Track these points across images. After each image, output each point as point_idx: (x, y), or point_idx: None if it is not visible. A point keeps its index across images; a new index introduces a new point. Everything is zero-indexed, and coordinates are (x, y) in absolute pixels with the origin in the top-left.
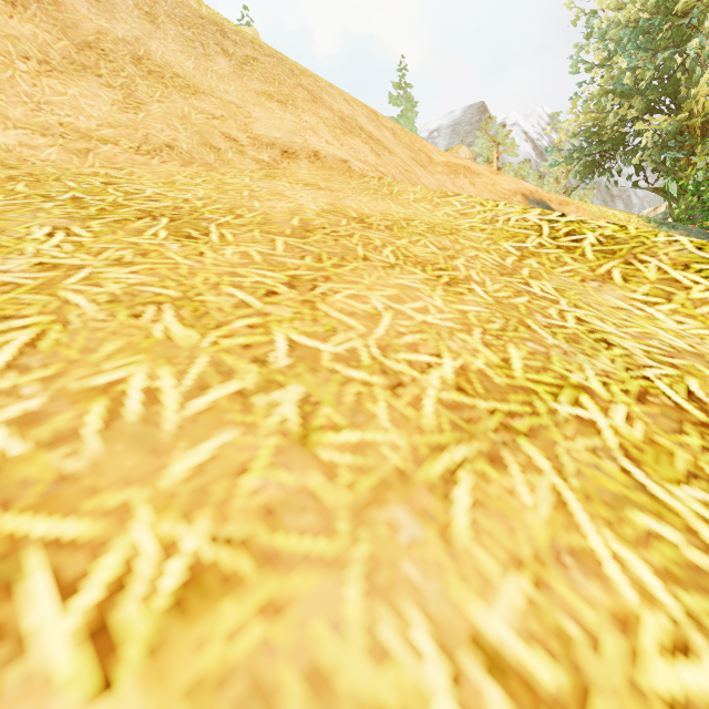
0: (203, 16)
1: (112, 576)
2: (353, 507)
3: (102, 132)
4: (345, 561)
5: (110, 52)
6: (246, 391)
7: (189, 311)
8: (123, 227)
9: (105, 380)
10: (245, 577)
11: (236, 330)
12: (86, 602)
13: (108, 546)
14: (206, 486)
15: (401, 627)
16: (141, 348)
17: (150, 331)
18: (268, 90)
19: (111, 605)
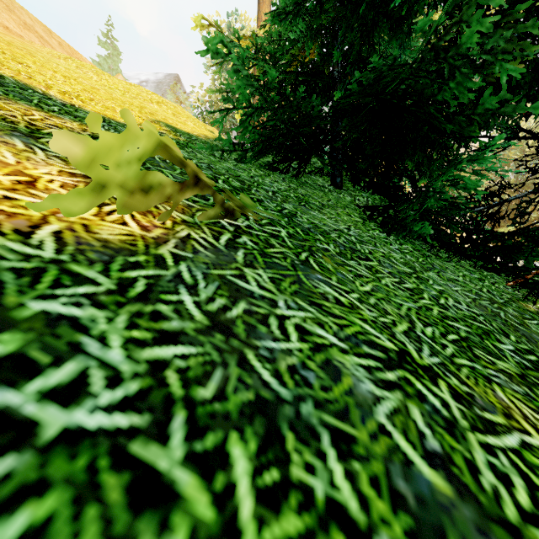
0: None
1: None
2: None
3: None
4: None
5: None
6: None
7: None
8: None
9: None
10: None
11: None
12: None
13: None
14: None
15: None
16: None
17: None
18: None
19: None
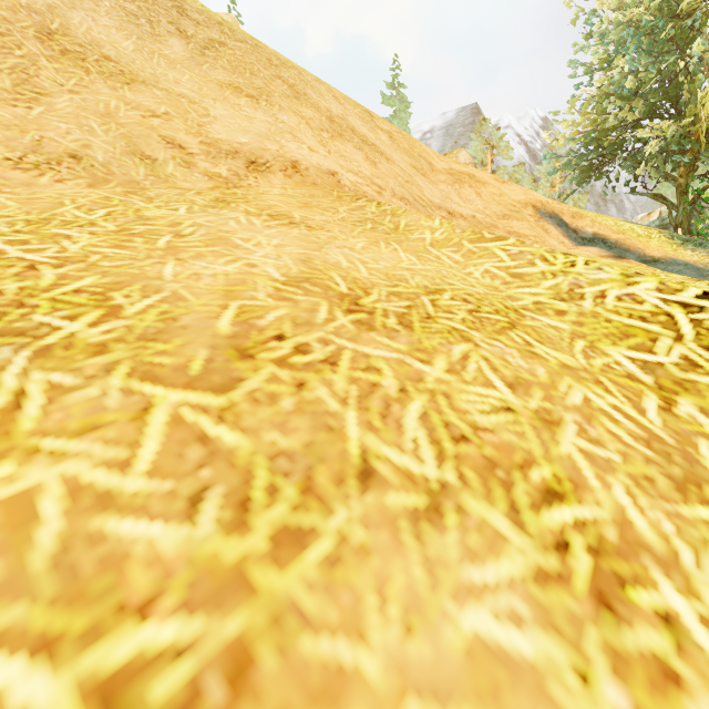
0: None
1: None
2: None
3: None
4: None
5: (2, 21)
6: None
7: None
8: None
9: None
10: None
11: None
12: None
13: None
14: None
15: None
16: None
17: None
18: (236, 81)
19: None
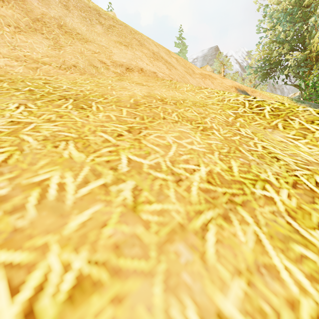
0: (90, 6)
1: (37, 283)
2: (158, 244)
3: (43, 59)
4: (154, 273)
5: (47, 23)
6: (107, 184)
7: (81, 144)
8: (52, 104)
9: (39, 179)
10: (104, 282)
11: (103, 153)
12: (23, 297)
13: (36, 266)
14: (86, 234)
15: (182, 309)
16: (57, 162)
17: (62, 154)
18: (120, 40)
19: (36, 299)
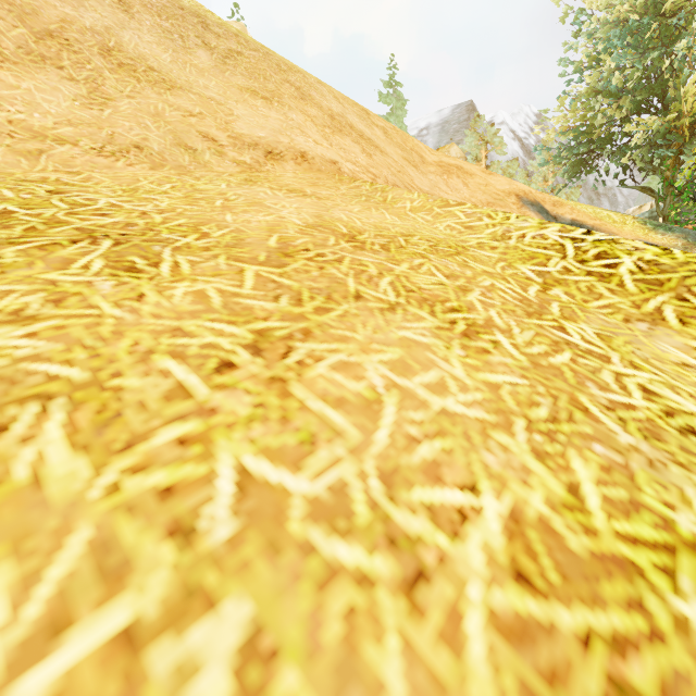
0: (183, 6)
1: None
2: None
3: (59, 130)
4: None
5: (75, 42)
6: (140, 629)
7: (91, 413)
8: (46, 256)
9: None
10: None
11: (156, 452)
12: None
13: None
14: None
15: None
16: None
17: (8, 466)
18: (252, 86)
19: None
